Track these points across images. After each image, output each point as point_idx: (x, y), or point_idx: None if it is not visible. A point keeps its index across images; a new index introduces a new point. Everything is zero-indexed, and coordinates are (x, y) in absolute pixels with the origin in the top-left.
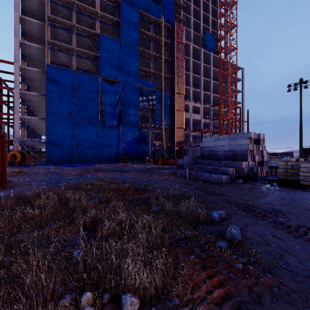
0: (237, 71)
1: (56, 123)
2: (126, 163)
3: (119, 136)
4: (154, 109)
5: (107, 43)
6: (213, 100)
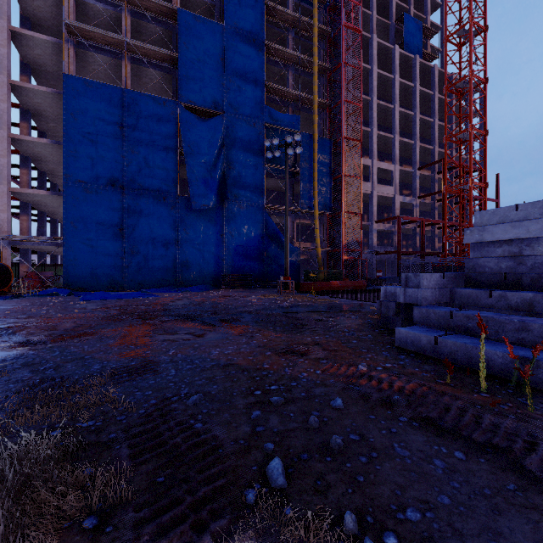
0: (486, 80)
1: (85, 202)
2: (234, 290)
3: (221, 232)
4: (296, 175)
5: (195, 31)
6: (419, 159)
